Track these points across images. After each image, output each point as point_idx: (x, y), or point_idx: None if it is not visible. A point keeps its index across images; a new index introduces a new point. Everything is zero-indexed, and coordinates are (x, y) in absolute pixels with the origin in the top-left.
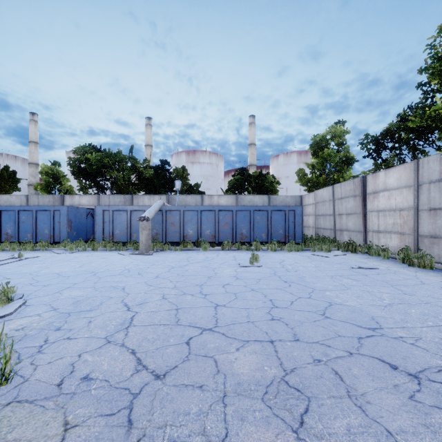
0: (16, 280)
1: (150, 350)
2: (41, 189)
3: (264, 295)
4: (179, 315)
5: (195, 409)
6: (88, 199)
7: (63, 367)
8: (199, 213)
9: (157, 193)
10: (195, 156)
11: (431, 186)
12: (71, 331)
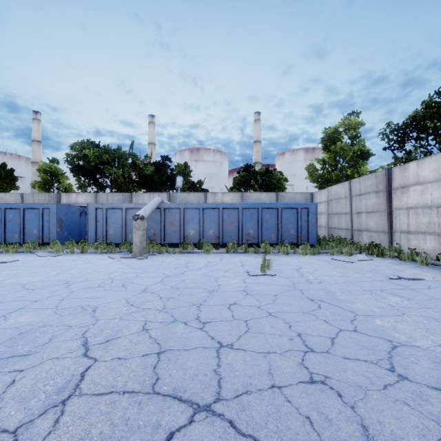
0: None
1: None
2: (39, 187)
3: (287, 326)
4: (160, 368)
5: None
6: (85, 197)
7: None
8: (201, 211)
9: (158, 191)
10: (198, 154)
11: None
12: None
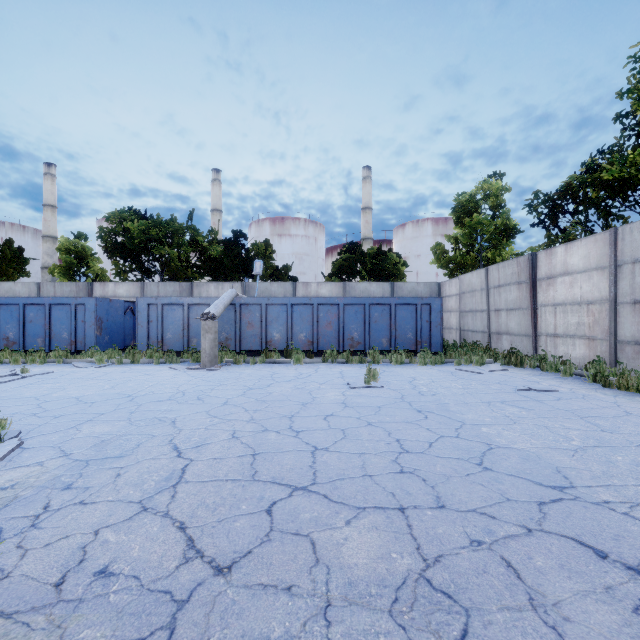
0: (13, 409)
1: (209, 523)
2: (60, 274)
3: (387, 433)
4: (257, 464)
5: (278, 631)
6: (128, 288)
7: (67, 553)
8: (289, 307)
9: (229, 279)
10: (283, 226)
11: (637, 267)
12: (87, 491)
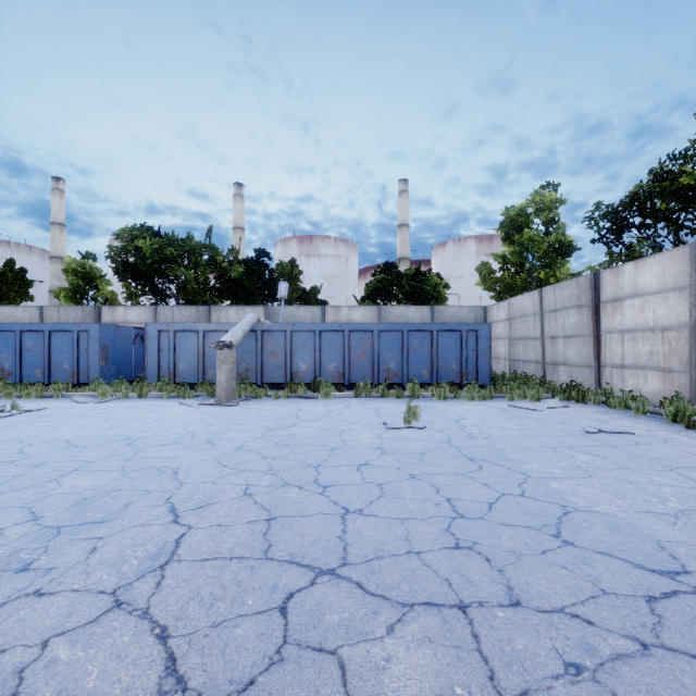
0: None
1: (200, 630)
2: (66, 297)
3: (435, 490)
4: (272, 534)
5: None
6: (139, 312)
7: None
8: (317, 334)
9: (251, 303)
10: (312, 245)
11: None
12: (48, 575)
